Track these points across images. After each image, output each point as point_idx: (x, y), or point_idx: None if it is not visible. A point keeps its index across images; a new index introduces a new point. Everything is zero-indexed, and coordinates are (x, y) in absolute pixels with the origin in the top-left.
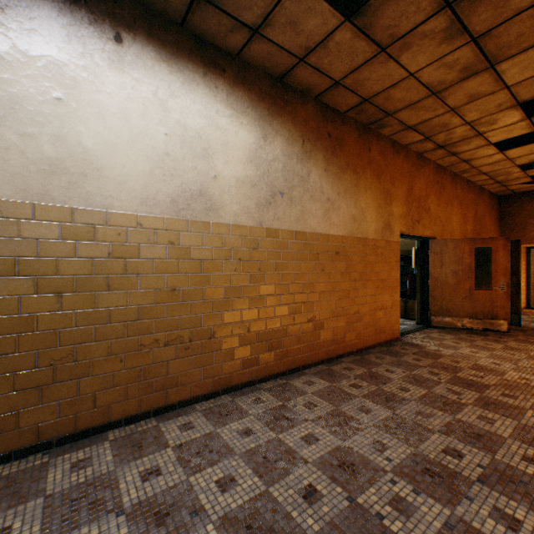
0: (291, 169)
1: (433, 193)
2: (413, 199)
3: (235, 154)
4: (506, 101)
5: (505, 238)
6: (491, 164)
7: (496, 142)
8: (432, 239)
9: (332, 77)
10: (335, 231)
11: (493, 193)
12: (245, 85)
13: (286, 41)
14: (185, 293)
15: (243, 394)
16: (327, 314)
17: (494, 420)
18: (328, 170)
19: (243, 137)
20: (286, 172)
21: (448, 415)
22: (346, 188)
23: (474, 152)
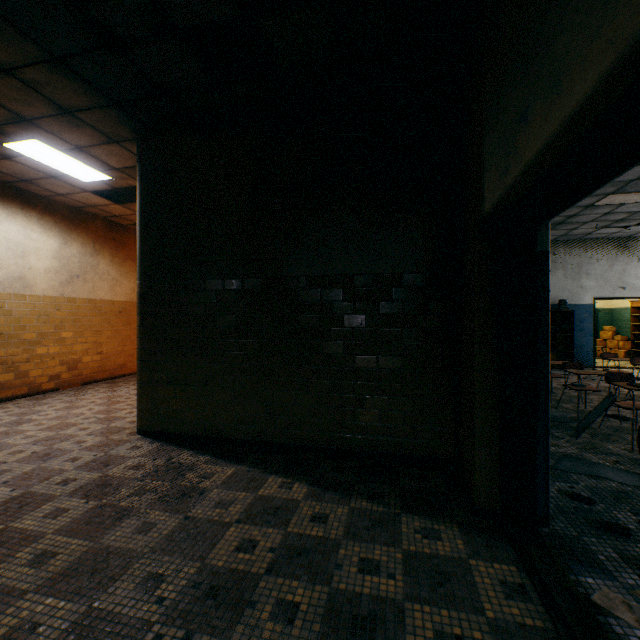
0: (86, 261)
1: None
2: None
3: (45, 254)
4: None
5: None
6: None
7: None
8: None
9: (114, 214)
10: (120, 298)
11: None
12: (52, 213)
13: (82, 200)
14: (10, 336)
15: (51, 393)
16: (113, 350)
17: None
18: (114, 261)
19: (50, 244)
20: (82, 263)
21: None
22: (128, 272)
23: None
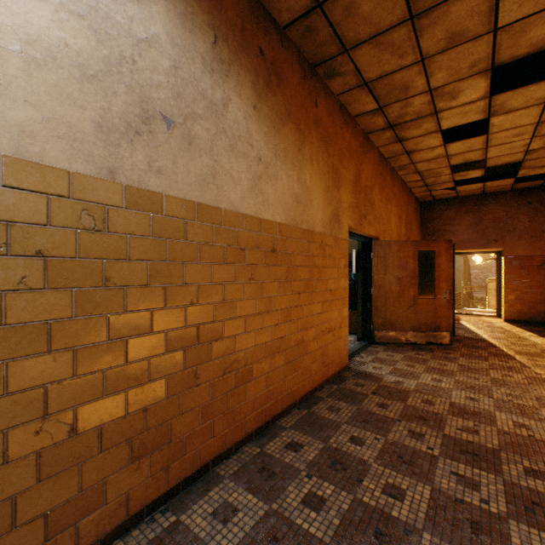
0: (190, 80)
1: (377, 185)
2: (360, 188)
3: None
4: (482, 58)
5: (447, 240)
6: (429, 161)
7: (445, 128)
8: (376, 240)
9: None
10: (271, 214)
11: (417, 199)
12: None
13: None
14: None
15: None
16: (258, 354)
17: None
18: (259, 110)
19: None
20: (179, 80)
21: None
22: (287, 150)
23: (420, 140)
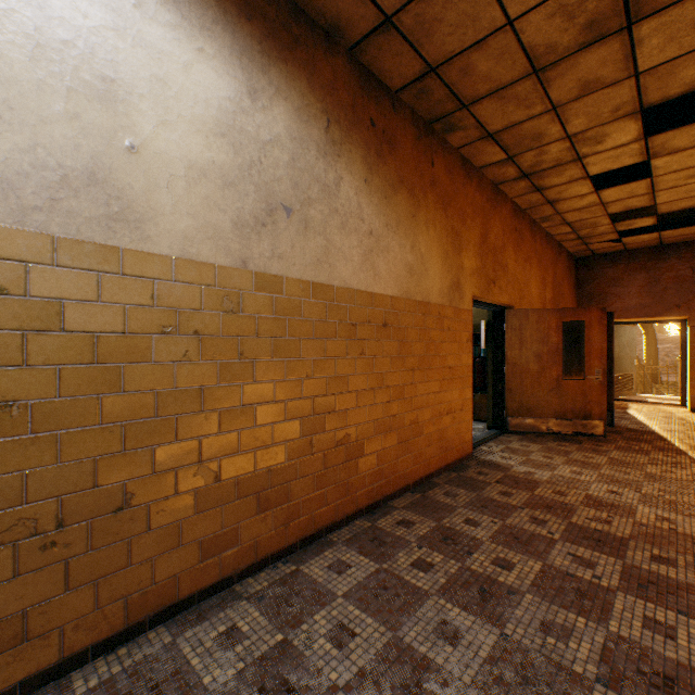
0: (306, 168)
1: (511, 243)
2: (488, 250)
3: (185, 111)
4: (627, 102)
5: (600, 308)
6: (580, 210)
7: (594, 174)
8: (509, 309)
9: (380, 4)
10: (382, 288)
11: (571, 254)
12: None
13: None
14: (44, 412)
15: (200, 618)
16: (369, 430)
17: (672, 627)
18: (370, 183)
19: (204, 79)
20: (297, 171)
21: (595, 624)
22: (399, 219)
23: (564, 188)
